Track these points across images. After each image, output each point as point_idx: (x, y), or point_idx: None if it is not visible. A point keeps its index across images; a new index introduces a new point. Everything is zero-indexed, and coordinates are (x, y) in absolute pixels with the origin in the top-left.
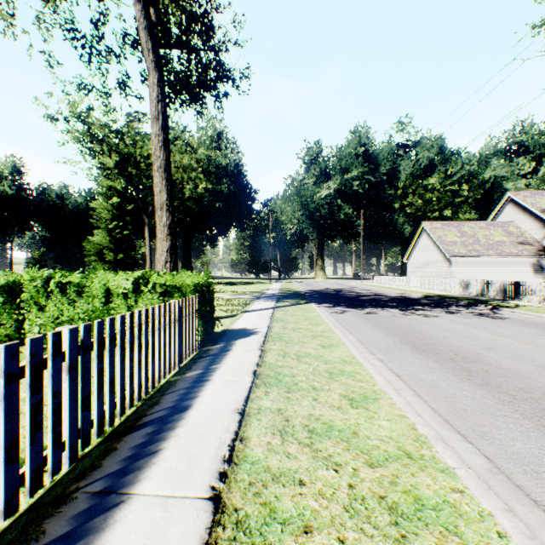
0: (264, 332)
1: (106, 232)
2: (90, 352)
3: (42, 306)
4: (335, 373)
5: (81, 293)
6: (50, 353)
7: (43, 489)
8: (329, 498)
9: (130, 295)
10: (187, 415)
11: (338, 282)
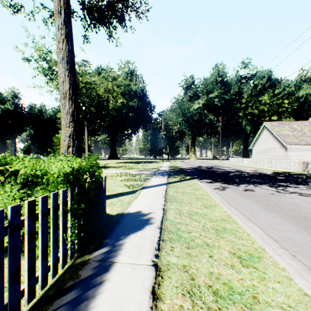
0: (159, 220)
1: None
2: None
3: None
4: None
5: None
6: None
7: None
8: None
9: None
10: None
11: (205, 161)
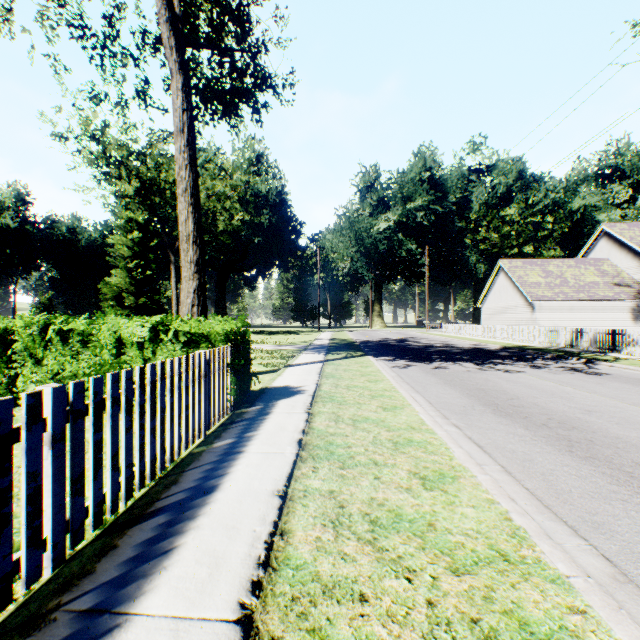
0: (311, 391)
1: (125, 273)
2: (83, 418)
3: (39, 359)
4: (400, 443)
5: (86, 343)
6: (24, 421)
7: (15, 604)
8: (401, 622)
9: (147, 345)
10: (213, 499)
11: (399, 331)
